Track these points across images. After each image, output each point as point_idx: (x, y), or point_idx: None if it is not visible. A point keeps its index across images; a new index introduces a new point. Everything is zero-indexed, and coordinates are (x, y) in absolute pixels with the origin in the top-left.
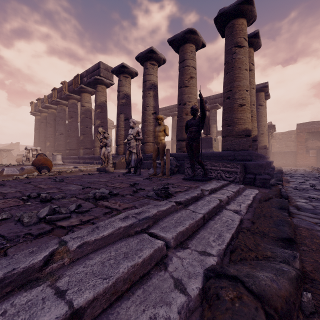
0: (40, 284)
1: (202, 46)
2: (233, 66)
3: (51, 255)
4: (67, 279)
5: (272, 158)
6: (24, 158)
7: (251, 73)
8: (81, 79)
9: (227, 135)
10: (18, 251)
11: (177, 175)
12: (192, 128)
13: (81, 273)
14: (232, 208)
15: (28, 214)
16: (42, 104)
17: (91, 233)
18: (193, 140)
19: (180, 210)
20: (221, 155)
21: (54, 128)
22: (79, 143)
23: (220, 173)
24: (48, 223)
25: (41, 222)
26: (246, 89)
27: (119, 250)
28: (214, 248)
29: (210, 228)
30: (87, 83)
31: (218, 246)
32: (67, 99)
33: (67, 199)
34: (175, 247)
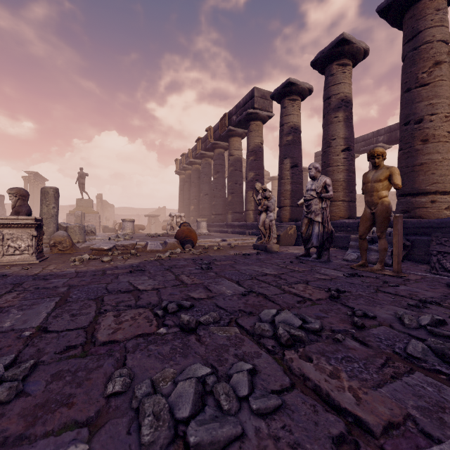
0: None
1: None
2: None
3: None
4: None
5: None
6: (169, 226)
7: None
8: (229, 119)
9: None
10: None
11: (408, 266)
12: None
13: None
14: None
15: (153, 401)
16: (186, 160)
17: None
18: None
19: None
20: None
21: (198, 187)
22: (227, 205)
23: None
24: None
25: (178, 441)
26: None
27: None
28: None
29: None
30: (237, 123)
31: None
32: (212, 149)
33: (222, 331)
34: None
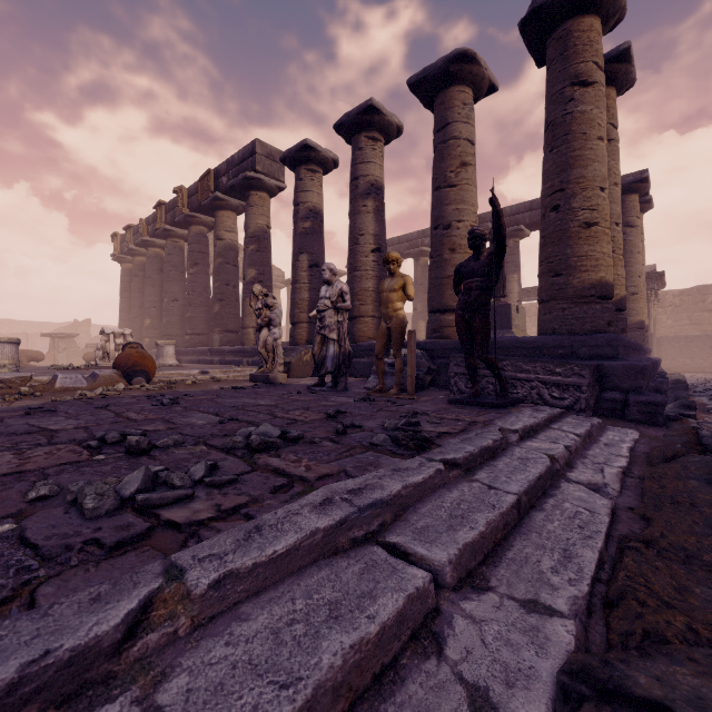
0: (113, 696)
1: (490, 90)
2: (568, 132)
3: (144, 609)
4: (184, 681)
5: (657, 351)
6: (99, 352)
7: (610, 147)
8: (215, 180)
9: (552, 297)
10: (63, 593)
11: (432, 392)
12: (472, 280)
13: (220, 663)
14: (584, 477)
15: (95, 487)
16: (135, 238)
17: (243, 546)
18: (475, 310)
19: (456, 483)
20: (538, 344)
21: (160, 288)
22: (212, 319)
23: (537, 388)
24: (141, 512)
25: (125, 508)
26: (601, 186)
27: (316, 595)
28: (559, 591)
29: (537, 533)
30: (229, 189)
31: (570, 587)
32: (186, 224)
33: (185, 449)
34: (457, 585)
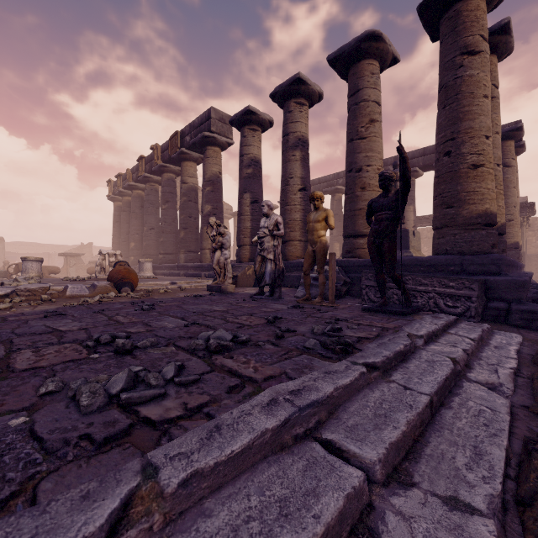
0: None
1: (392, 61)
2: (458, 92)
3: (124, 506)
4: None
5: (528, 266)
6: (98, 267)
7: (492, 103)
8: (181, 139)
9: (445, 224)
10: (59, 490)
11: (347, 300)
12: (382, 213)
13: None
14: (481, 378)
15: (89, 386)
16: (123, 183)
17: (206, 445)
18: (384, 237)
19: (376, 384)
20: (434, 263)
21: (141, 219)
22: (179, 243)
23: (434, 298)
24: (125, 408)
25: (112, 404)
26: (486, 135)
27: (268, 492)
28: (475, 489)
29: (449, 430)
30: (191, 145)
31: (485, 485)
32: (160, 172)
33: (159, 350)
34: (385, 481)
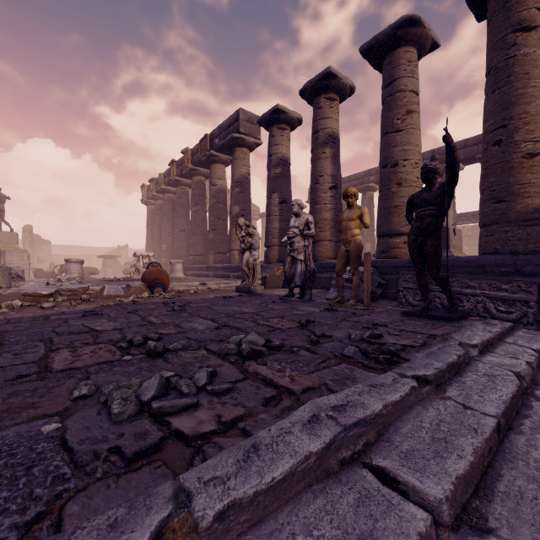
0: None
1: (432, 47)
2: (510, 74)
3: None
4: None
5: None
6: (133, 269)
7: None
8: (210, 141)
9: (494, 221)
10: (85, 515)
11: (382, 303)
12: (425, 209)
13: None
14: None
15: (121, 392)
16: (156, 187)
17: (243, 469)
18: (427, 235)
19: (429, 401)
20: (481, 263)
21: (173, 222)
22: (208, 244)
23: (483, 302)
24: (156, 418)
25: (143, 413)
26: None
27: (315, 531)
28: None
29: (524, 461)
30: (220, 147)
31: None
32: (190, 176)
33: (190, 353)
34: (454, 524)
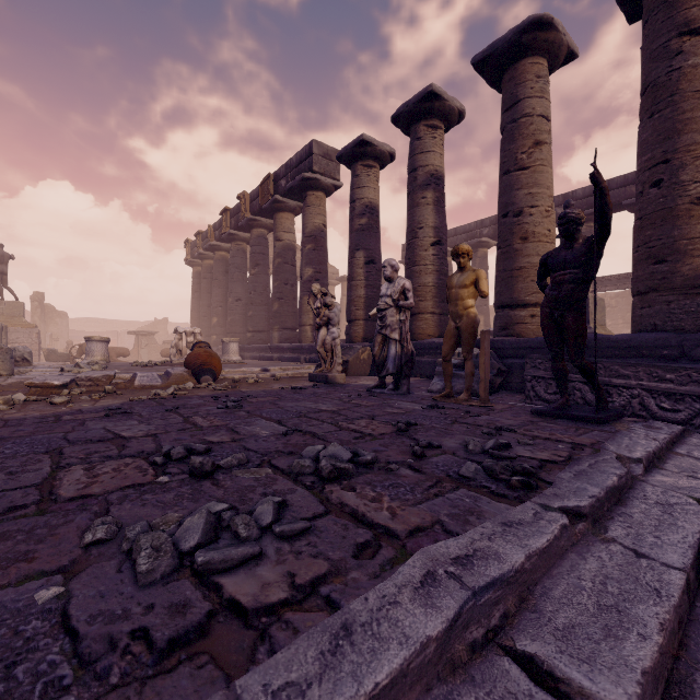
0: None
1: (567, 58)
2: (675, 92)
3: None
4: None
5: None
6: (173, 350)
7: None
8: (275, 183)
9: (652, 288)
10: None
11: (503, 397)
12: (564, 272)
13: None
14: None
15: (152, 537)
16: (204, 243)
17: (331, 668)
18: (567, 307)
19: (587, 545)
20: (635, 344)
21: (226, 288)
22: (272, 317)
23: (639, 396)
24: (201, 578)
25: (183, 569)
26: None
27: None
28: None
29: None
30: (287, 191)
31: None
32: (248, 228)
33: (250, 472)
34: None
